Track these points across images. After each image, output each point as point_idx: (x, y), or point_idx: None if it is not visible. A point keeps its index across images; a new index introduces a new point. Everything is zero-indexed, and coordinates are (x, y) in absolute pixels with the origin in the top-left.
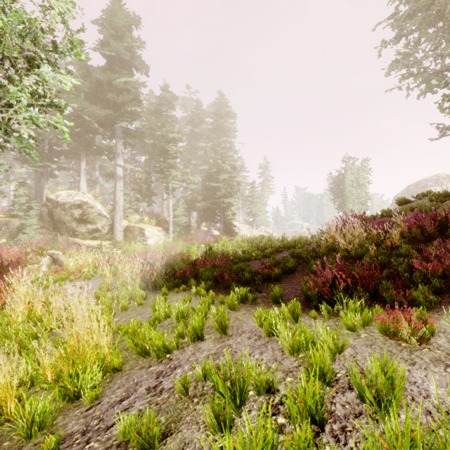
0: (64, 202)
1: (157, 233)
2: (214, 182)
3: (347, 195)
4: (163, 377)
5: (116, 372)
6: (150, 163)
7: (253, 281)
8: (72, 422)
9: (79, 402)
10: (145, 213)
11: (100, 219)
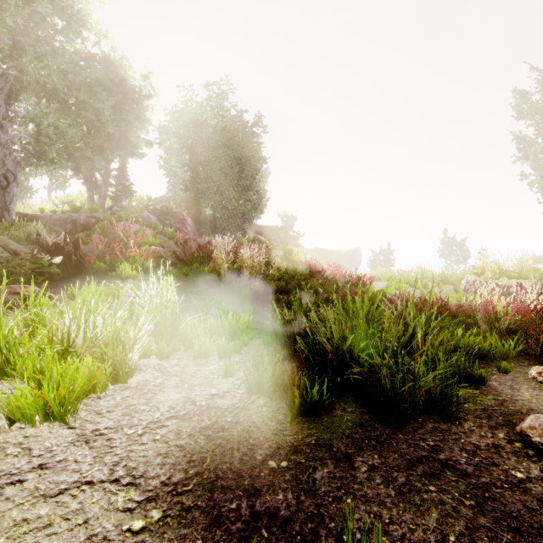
0: None
1: None
2: None
3: None
4: None
5: None
6: None
7: None
8: None
9: None
10: None
11: None
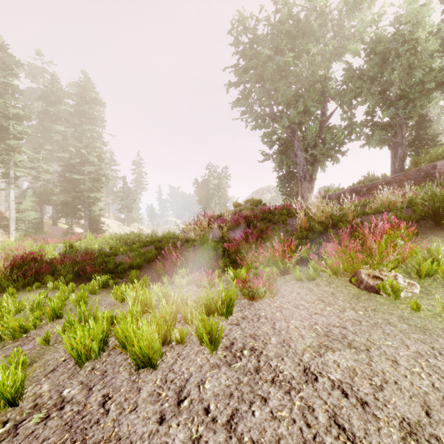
0: None
1: None
2: (77, 174)
3: (211, 197)
4: (22, 346)
5: None
6: None
7: (117, 271)
8: None
9: None
10: None
11: None
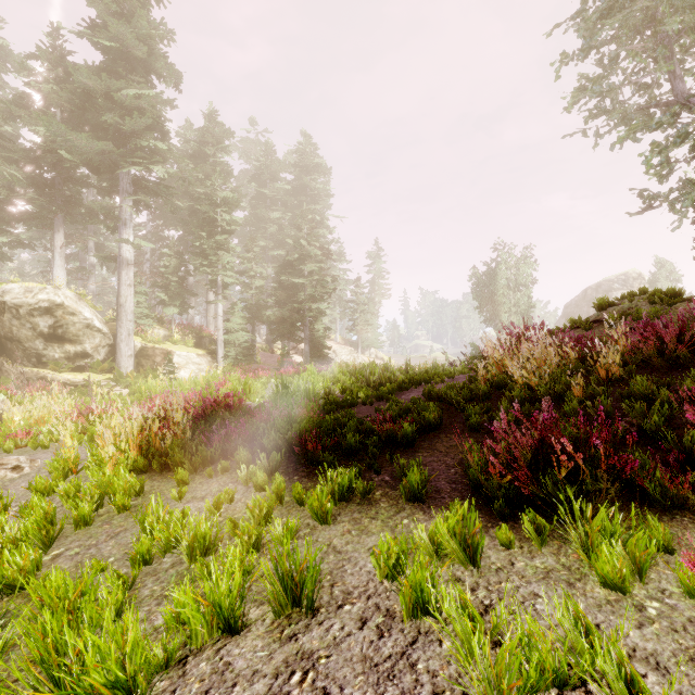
0: (17, 304)
1: (196, 360)
2: (295, 276)
3: (501, 301)
4: None
5: None
6: (186, 243)
7: (362, 448)
8: None
9: None
10: (175, 326)
11: (89, 334)
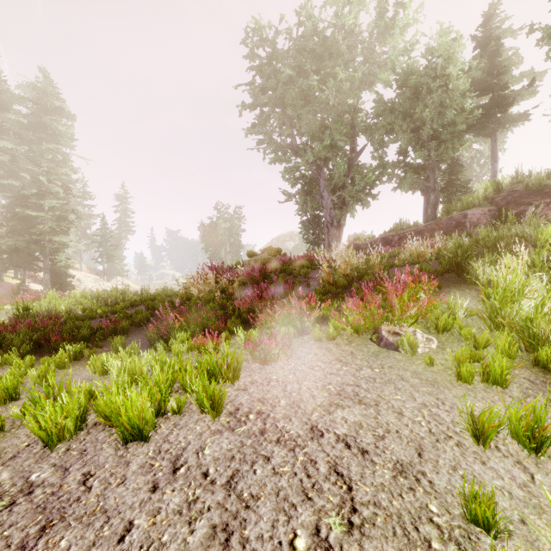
0: None
1: None
2: (33, 209)
3: (220, 244)
4: None
5: None
6: None
7: (94, 339)
8: None
9: None
10: None
11: None
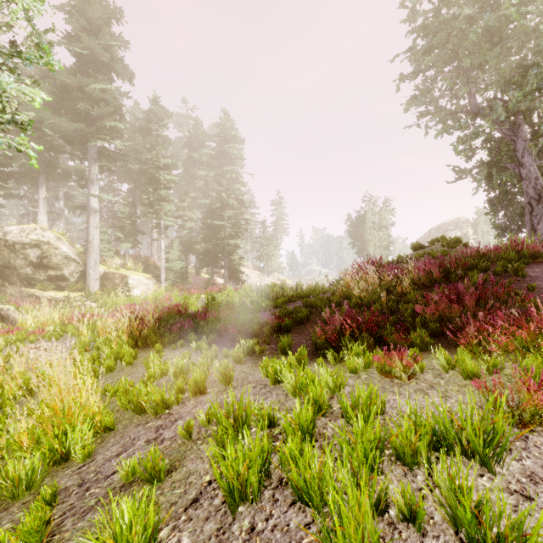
0: (15, 241)
1: (145, 282)
2: (218, 220)
3: (368, 238)
4: (163, 429)
5: (107, 432)
6: (134, 193)
7: (262, 333)
8: (63, 480)
9: (68, 464)
10: (128, 256)
11: (67, 263)
